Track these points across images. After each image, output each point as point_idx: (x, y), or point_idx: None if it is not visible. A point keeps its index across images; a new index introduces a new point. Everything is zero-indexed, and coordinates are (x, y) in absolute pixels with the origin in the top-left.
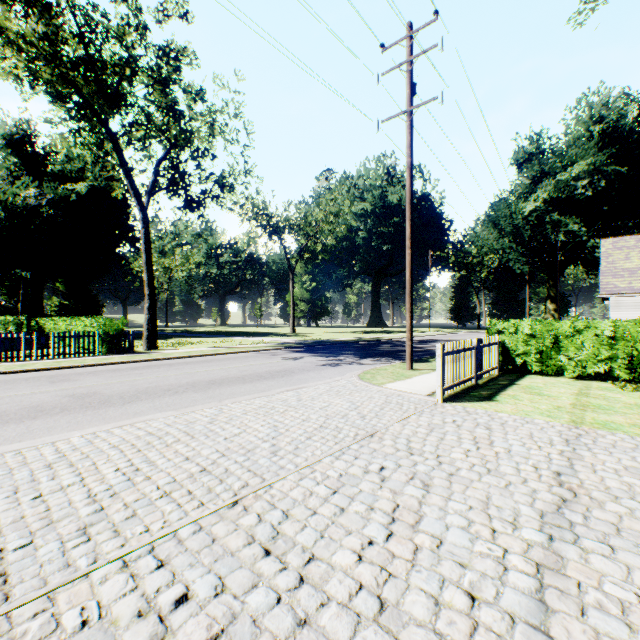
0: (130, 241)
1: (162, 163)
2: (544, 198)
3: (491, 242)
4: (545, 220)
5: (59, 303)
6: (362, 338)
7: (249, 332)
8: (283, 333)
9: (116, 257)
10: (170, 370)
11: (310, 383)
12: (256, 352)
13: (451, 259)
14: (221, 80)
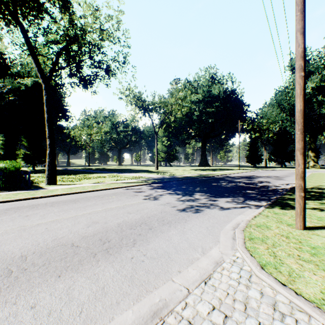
0: (65, 118)
1: (62, 51)
2: (312, 87)
3: (274, 116)
4: (313, 100)
5: (24, 153)
6: (201, 174)
7: (131, 169)
8: (151, 170)
9: (57, 127)
10: (15, 219)
11: (175, 278)
12: (126, 188)
13: (249, 127)
14: (108, 3)
